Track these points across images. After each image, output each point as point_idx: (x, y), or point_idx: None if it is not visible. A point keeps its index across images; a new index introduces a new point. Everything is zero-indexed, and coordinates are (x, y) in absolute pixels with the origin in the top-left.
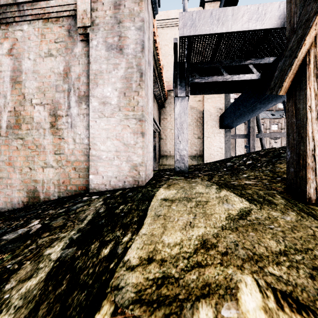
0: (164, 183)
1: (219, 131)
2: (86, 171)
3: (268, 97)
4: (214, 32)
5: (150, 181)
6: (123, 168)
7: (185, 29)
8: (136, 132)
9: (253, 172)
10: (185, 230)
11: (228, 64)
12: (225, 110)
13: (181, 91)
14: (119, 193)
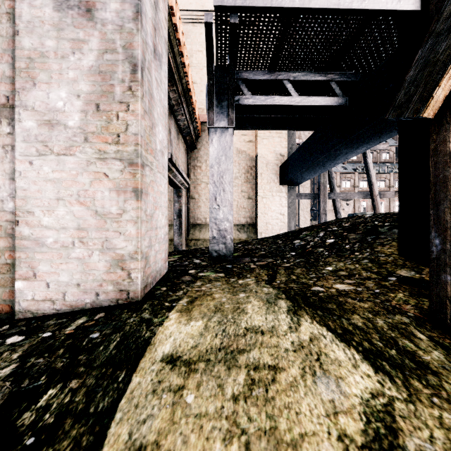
0: (183, 294)
1: (280, 189)
2: (11, 272)
3: (360, 136)
4: (280, 5)
5: (157, 287)
6: (94, 264)
7: None
8: (123, 189)
9: (342, 261)
10: None
11: (298, 77)
12: (289, 156)
13: (221, 117)
14: (75, 329)
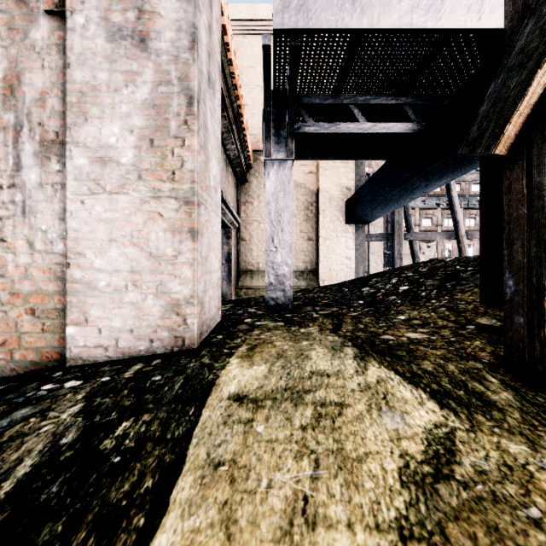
0: (242, 341)
1: (346, 229)
2: (61, 317)
3: (439, 168)
4: (346, 27)
5: (212, 335)
6: (148, 309)
7: (286, 13)
8: (178, 230)
9: (417, 309)
10: (291, 544)
11: (367, 101)
12: (357, 190)
13: (278, 148)
14: (134, 373)
